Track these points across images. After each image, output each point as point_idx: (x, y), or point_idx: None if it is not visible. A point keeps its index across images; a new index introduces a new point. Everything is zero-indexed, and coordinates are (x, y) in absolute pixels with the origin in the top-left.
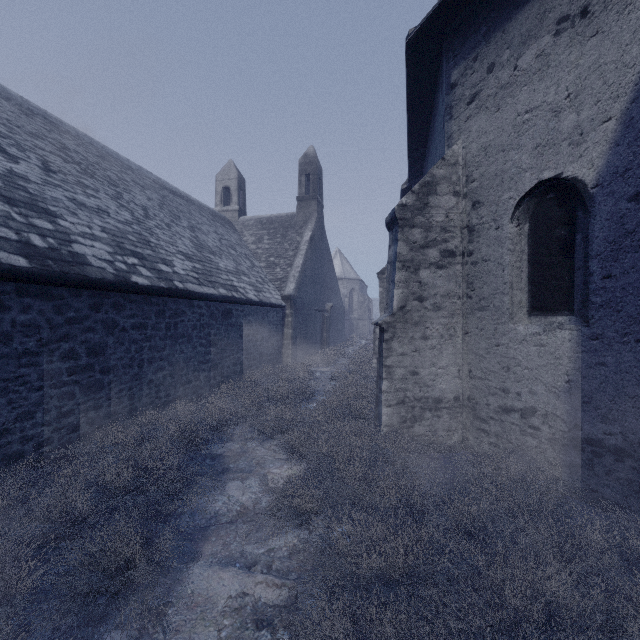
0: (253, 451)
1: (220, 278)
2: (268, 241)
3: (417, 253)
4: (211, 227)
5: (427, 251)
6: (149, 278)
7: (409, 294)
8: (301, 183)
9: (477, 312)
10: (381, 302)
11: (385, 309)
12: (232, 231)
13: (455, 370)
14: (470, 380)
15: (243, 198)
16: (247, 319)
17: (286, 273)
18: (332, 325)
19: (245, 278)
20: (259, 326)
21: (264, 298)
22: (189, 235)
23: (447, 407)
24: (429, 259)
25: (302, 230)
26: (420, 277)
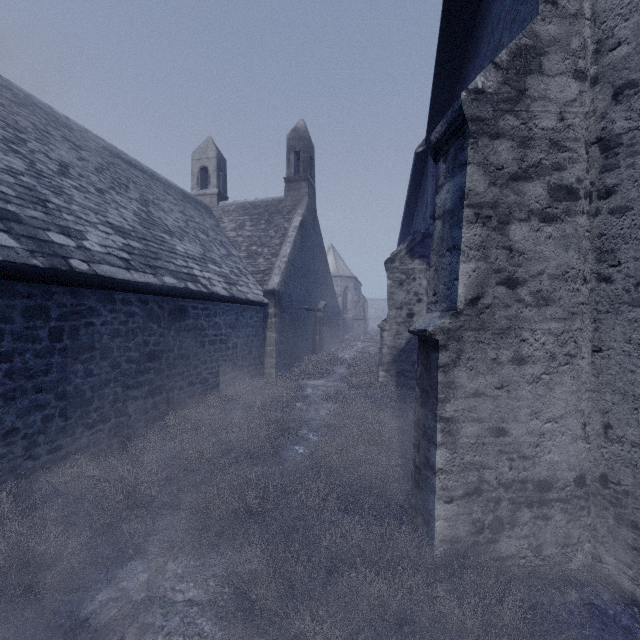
0: (170, 596)
1: (171, 263)
2: (250, 228)
3: (505, 190)
4: (177, 206)
5: (524, 186)
6: (6, 249)
7: (489, 272)
8: (290, 162)
9: (629, 309)
10: (390, 298)
11: (430, 304)
12: (208, 216)
13: (577, 424)
14: (608, 444)
15: (223, 181)
16: (212, 320)
17: (270, 264)
18: (325, 326)
19: (214, 267)
20: (231, 329)
21: (238, 293)
22: (135, 208)
23: (562, 498)
24: (528, 202)
25: (291, 215)
26: (510, 238)
